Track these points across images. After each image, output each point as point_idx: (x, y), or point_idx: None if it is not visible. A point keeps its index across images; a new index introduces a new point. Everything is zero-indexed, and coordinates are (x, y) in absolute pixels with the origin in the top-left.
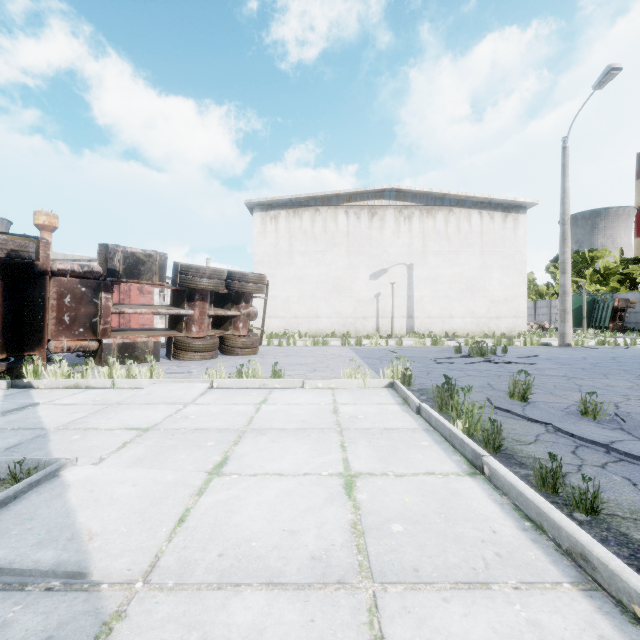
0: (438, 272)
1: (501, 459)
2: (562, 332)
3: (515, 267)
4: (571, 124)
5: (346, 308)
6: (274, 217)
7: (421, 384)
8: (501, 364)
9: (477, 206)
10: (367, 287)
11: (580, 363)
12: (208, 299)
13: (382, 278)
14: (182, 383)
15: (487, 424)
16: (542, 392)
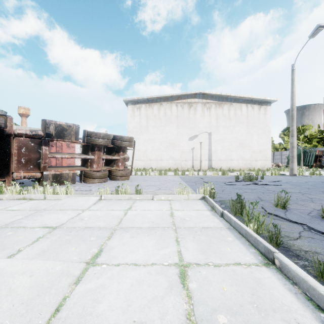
0: (224, 136)
1: (282, 251)
2: (291, 168)
3: (265, 134)
4: (296, 57)
5: (176, 155)
6: (138, 108)
7: (220, 197)
8: (262, 185)
9: (245, 102)
10: (187, 144)
11: (305, 185)
12: (102, 150)
13: (195, 140)
14: (84, 197)
15: (268, 226)
16: (291, 202)
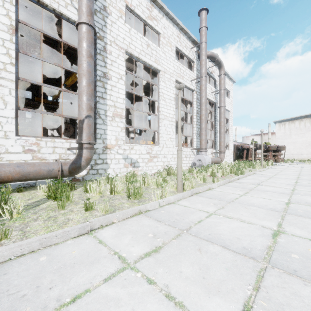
0: None
1: None
2: None
3: None
4: None
5: None
6: (283, 124)
7: None
8: None
9: None
10: None
11: None
12: (272, 151)
13: None
14: (276, 163)
15: None
16: None
